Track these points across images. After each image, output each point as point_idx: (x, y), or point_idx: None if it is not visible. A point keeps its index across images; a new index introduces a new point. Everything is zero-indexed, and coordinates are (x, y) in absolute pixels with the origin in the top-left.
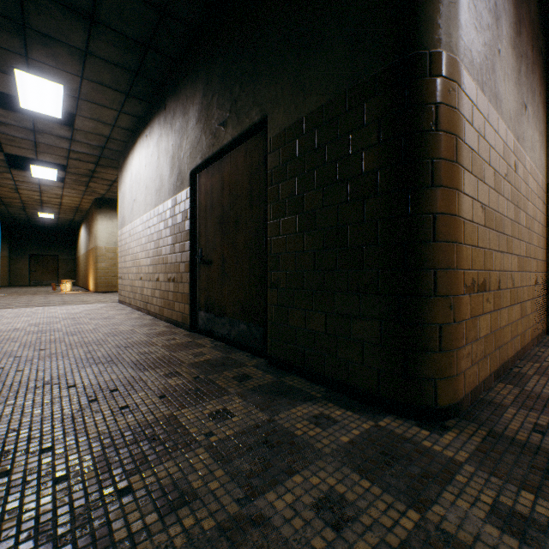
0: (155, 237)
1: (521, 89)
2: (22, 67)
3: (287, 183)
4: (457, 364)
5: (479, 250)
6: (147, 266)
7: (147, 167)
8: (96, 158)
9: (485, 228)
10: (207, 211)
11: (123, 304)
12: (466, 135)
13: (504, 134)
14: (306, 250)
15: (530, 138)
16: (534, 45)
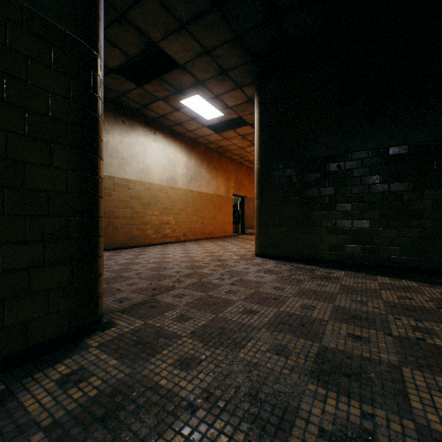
0: None
1: None
2: None
3: None
4: None
5: None
6: None
7: None
8: None
9: None
10: None
11: None
12: None
13: None
14: None
15: None
16: None
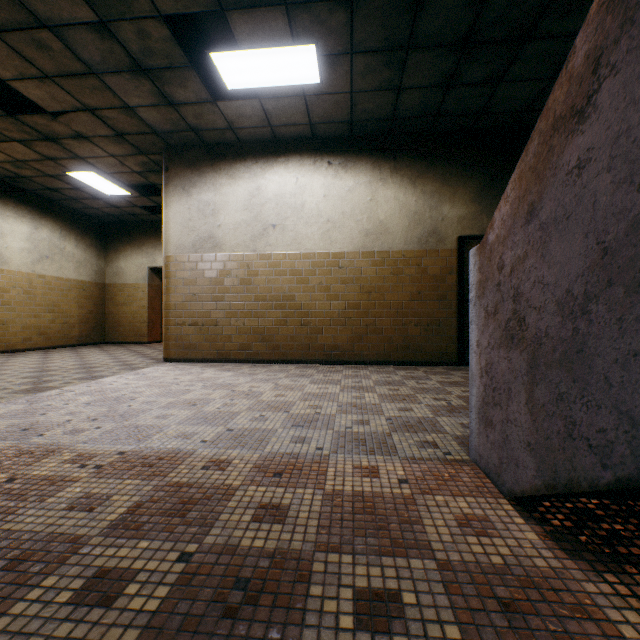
0: (364, 280)
1: None
2: (325, 50)
3: None
4: None
5: None
6: (331, 310)
7: (331, 199)
8: (142, 130)
9: None
10: None
11: (206, 362)
12: None
13: None
14: None
15: None
16: None
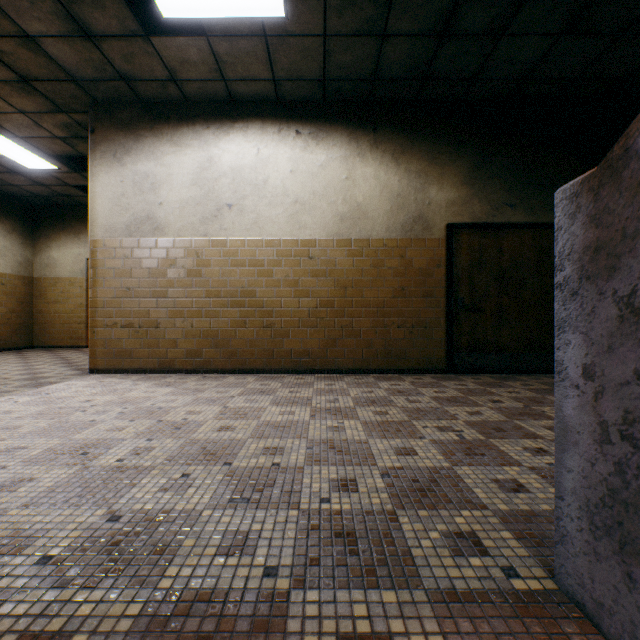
0: (339, 273)
1: None
2: None
3: None
4: None
5: None
6: (300, 309)
7: (300, 175)
8: (55, 75)
9: None
10: (472, 266)
11: (144, 372)
12: None
13: None
14: None
15: None
16: None
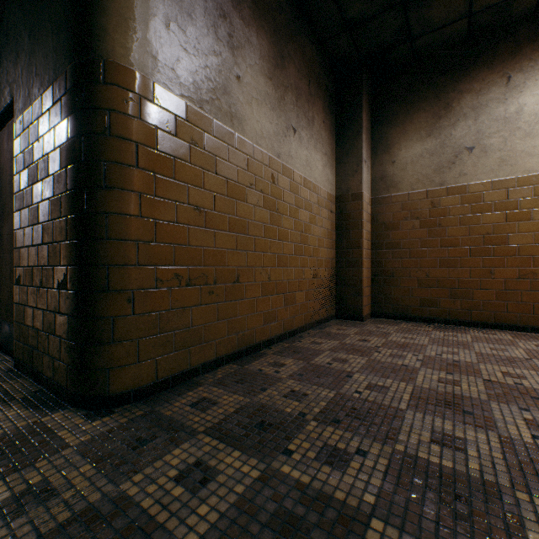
0: None
1: (287, 114)
2: None
3: (25, 172)
4: (141, 352)
5: (193, 249)
6: None
7: None
8: None
9: (207, 229)
10: None
11: None
12: (162, 144)
13: (251, 149)
14: (34, 244)
15: (305, 157)
16: (314, 80)
